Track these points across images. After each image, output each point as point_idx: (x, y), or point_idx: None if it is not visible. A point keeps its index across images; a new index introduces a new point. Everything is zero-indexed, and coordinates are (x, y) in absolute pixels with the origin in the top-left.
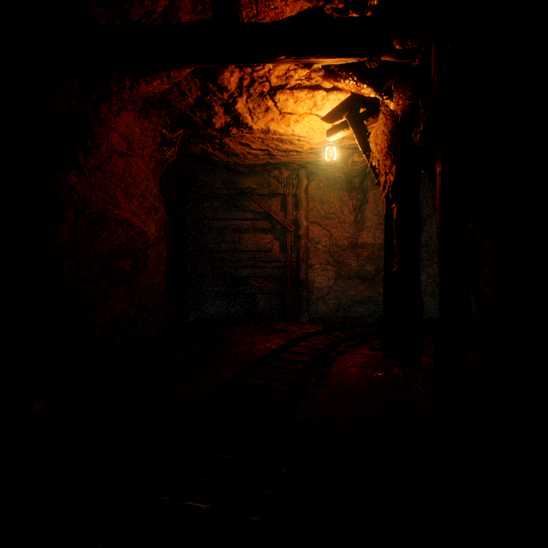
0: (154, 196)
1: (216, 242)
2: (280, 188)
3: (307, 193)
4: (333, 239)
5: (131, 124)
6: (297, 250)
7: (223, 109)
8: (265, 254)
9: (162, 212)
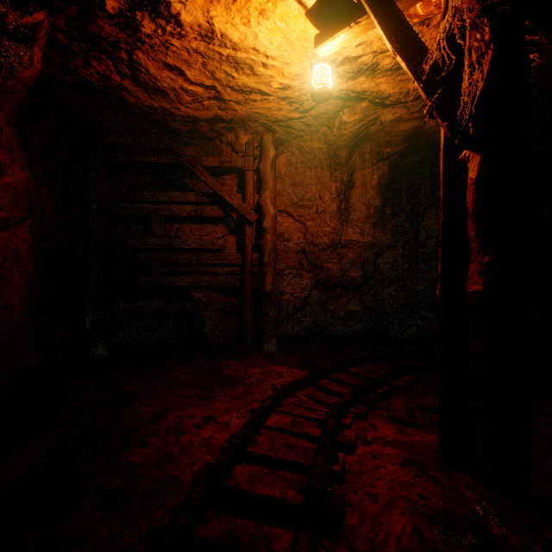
0: None
1: (141, 236)
2: (236, 159)
3: (275, 169)
4: (309, 235)
5: None
6: (261, 249)
7: None
8: (215, 254)
9: (18, 175)
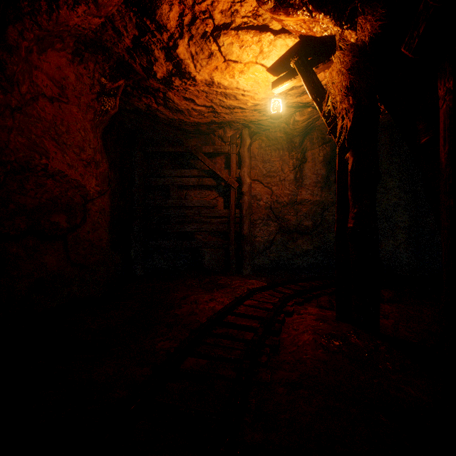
0: (94, 149)
1: (163, 198)
2: (224, 147)
3: (250, 152)
4: (274, 196)
5: (63, 67)
6: (240, 206)
7: (164, 53)
8: (210, 210)
9: (104, 167)
